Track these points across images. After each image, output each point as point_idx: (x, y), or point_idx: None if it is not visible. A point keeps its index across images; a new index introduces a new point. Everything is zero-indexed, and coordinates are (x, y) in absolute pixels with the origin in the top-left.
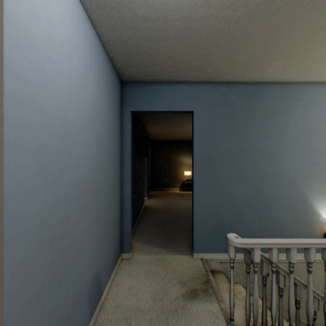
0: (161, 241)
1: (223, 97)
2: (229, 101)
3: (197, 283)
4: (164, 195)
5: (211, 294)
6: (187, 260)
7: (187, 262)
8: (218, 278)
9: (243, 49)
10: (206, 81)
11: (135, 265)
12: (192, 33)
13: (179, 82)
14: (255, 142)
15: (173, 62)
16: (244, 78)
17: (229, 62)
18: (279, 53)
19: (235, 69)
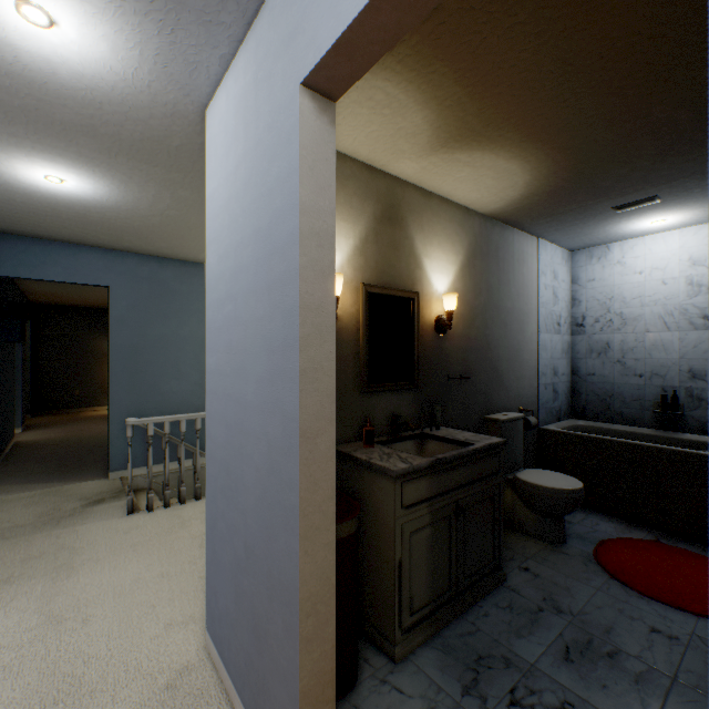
0: (56, 476)
1: (154, 274)
2: (162, 280)
3: (107, 494)
4: (69, 422)
5: (123, 496)
6: (99, 483)
7: (99, 484)
8: (143, 493)
9: (160, 240)
10: (128, 251)
11: (5, 504)
12: (93, 221)
13: (85, 245)
14: (196, 331)
15: (73, 231)
16: (179, 257)
17: (150, 244)
18: (201, 249)
19: (162, 249)
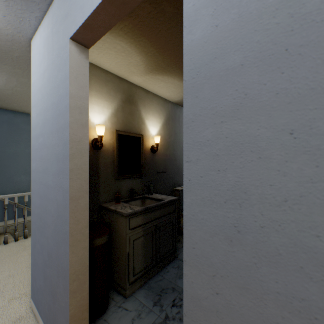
0: None
1: (10, 119)
2: (15, 123)
3: None
4: None
5: None
6: None
7: None
8: (3, 235)
9: (13, 102)
10: None
11: None
12: None
13: None
14: None
15: None
16: (26, 111)
17: (7, 104)
18: None
19: (15, 107)
